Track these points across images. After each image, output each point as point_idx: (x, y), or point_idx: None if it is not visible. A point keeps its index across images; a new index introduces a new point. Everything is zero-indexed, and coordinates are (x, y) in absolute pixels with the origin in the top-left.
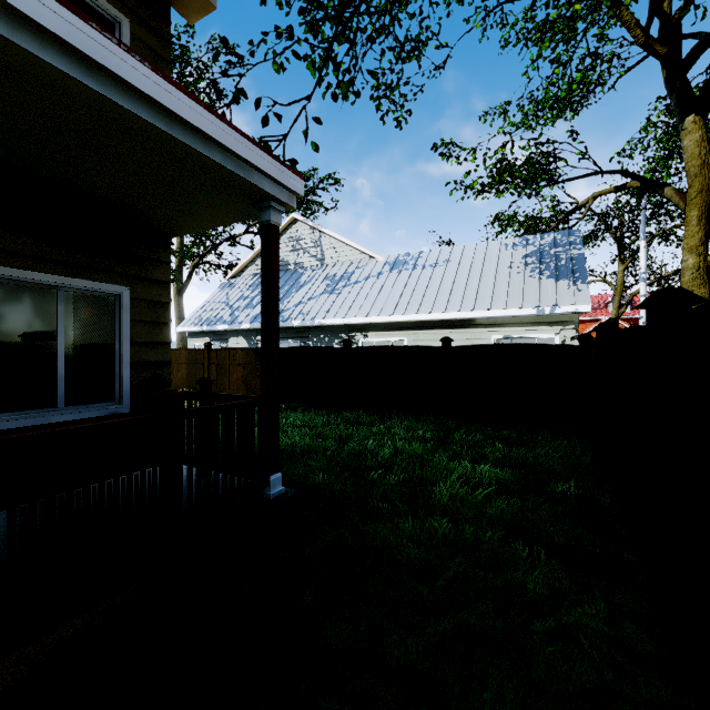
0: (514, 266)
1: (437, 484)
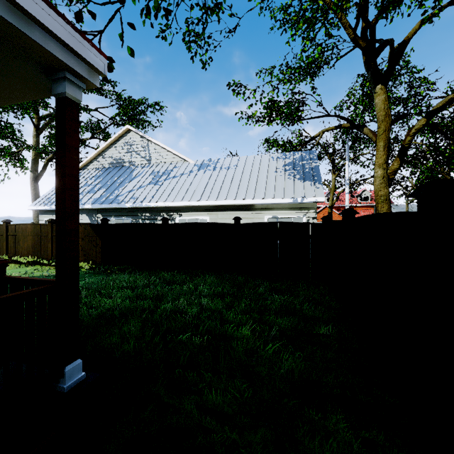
0: (278, 171)
1: (235, 341)
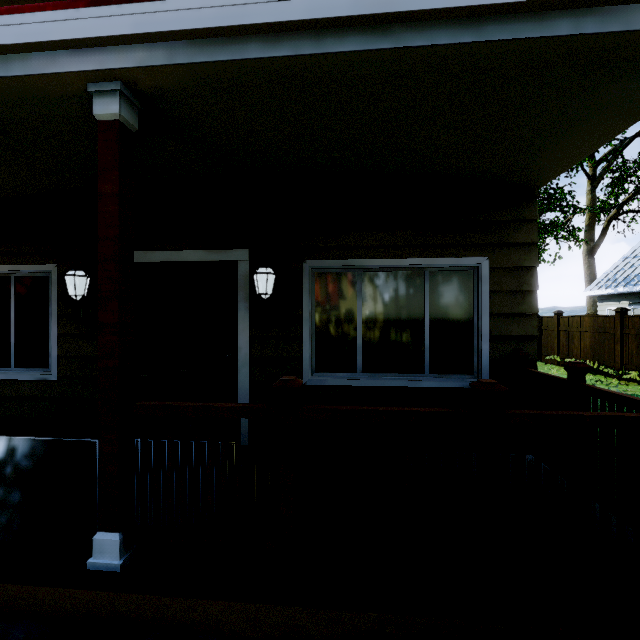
0: None
1: None
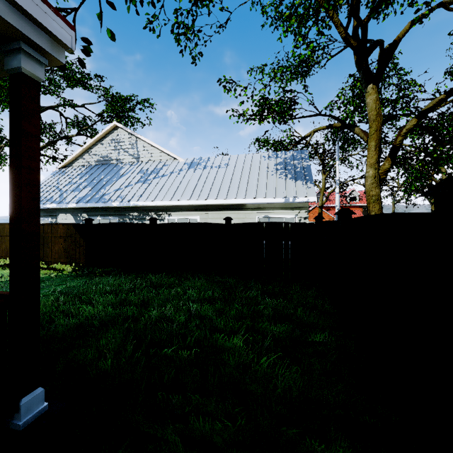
0: (269, 170)
1: (226, 353)
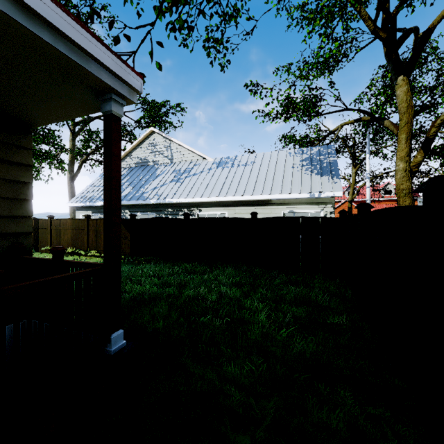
0: (295, 167)
1: (252, 324)
